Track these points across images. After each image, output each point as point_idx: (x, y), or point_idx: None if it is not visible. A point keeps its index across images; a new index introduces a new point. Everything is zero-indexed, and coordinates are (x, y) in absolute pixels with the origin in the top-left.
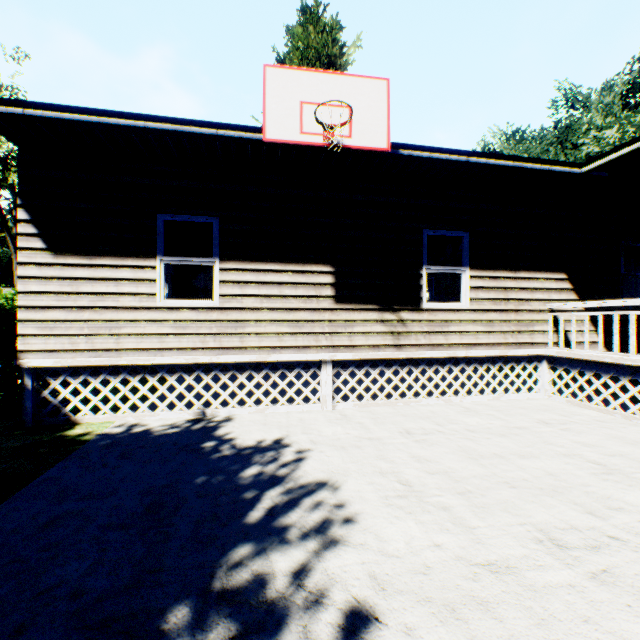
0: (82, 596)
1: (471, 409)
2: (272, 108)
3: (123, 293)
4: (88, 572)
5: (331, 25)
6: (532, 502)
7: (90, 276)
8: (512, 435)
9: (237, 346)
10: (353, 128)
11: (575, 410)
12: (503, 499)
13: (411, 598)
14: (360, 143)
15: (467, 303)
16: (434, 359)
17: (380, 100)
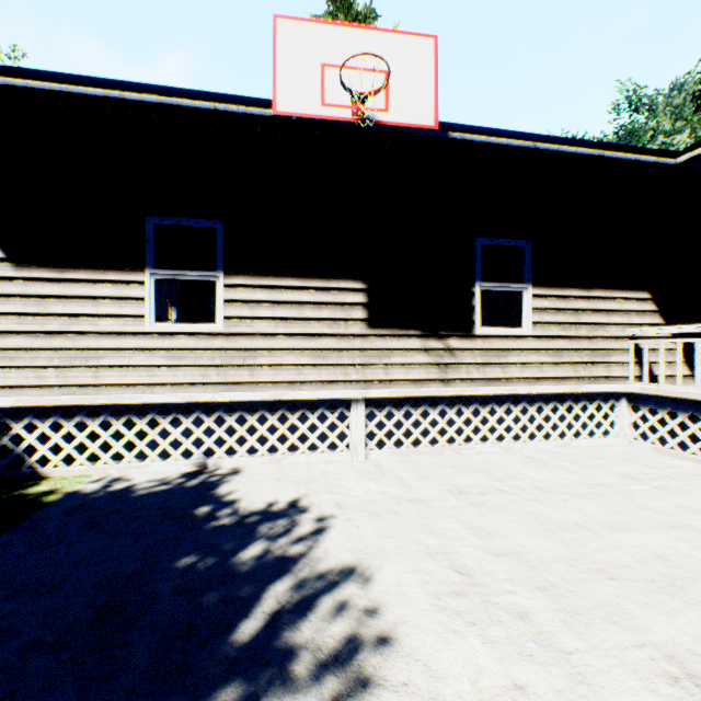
0: None
1: (536, 459)
2: (285, 72)
3: (103, 315)
4: None
5: (364, 13)
6: (645, 605)
7: (61, 293)
8: (594, 496)
9: (246, 381)
10: (390, 99)
11: (665, 460)
12: (603, 599)
13: None
14: (399, 119)
15: (530, 328)
16: (489, 397)
17: (425, 63)
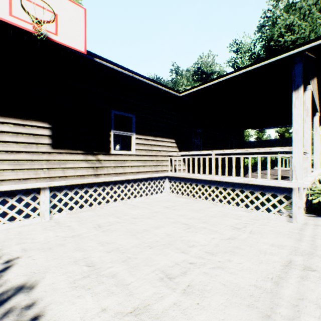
0: None
1: (136, 205)
2: None
3: None
4: None
5: None
6: (160, 254)
7: None
8: (153, 216)
9: None
10: (59, 29)
11: (178, 199)
12: (146, 257)
13: None
14: (64, 41)
15: (134, 151)
16: (118, 181)
17: (80, 19)
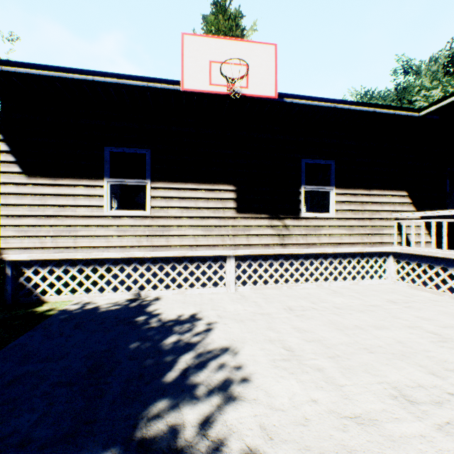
0: (29, 444)
1: (337, 291)
2: (188, 66)
3: (79, 205)
4: (36, 423)
5: (235, 14)
6: (386, 364)
7: (55, 193)
8: (368, 311)
9: (164, 245)
10: (249, 81)
11: (414, 292)
12: (364, 362)
13: (293, 447)
14: (254, 92)
15: (334, 213)
16: (310, 254)
17: (269, 60)
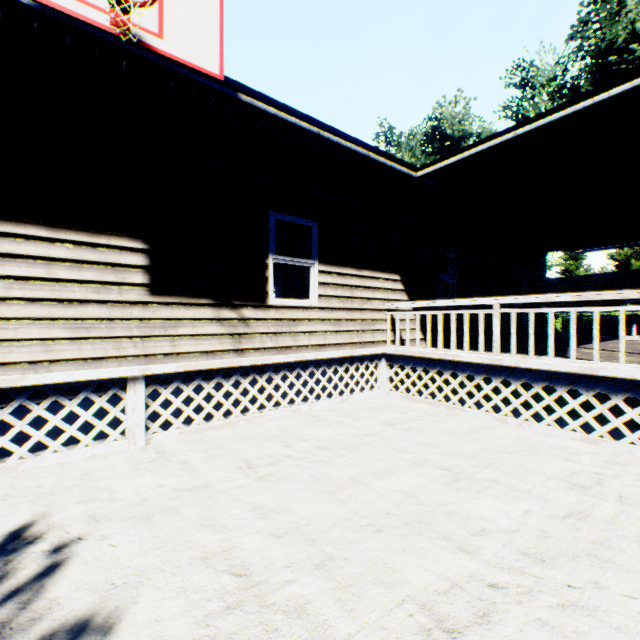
0: None
1: (321, 417)
2: None
3: None
4: None
5: None
6: (403, 552)
7: None
8: (365, 446)
9: None
10: (166, 25)
11: (410, 405)
12: (372, 558)
13: None
14: (178, 52)
15: (316, 300)
16: (282, 364)
17: (209, 2)
